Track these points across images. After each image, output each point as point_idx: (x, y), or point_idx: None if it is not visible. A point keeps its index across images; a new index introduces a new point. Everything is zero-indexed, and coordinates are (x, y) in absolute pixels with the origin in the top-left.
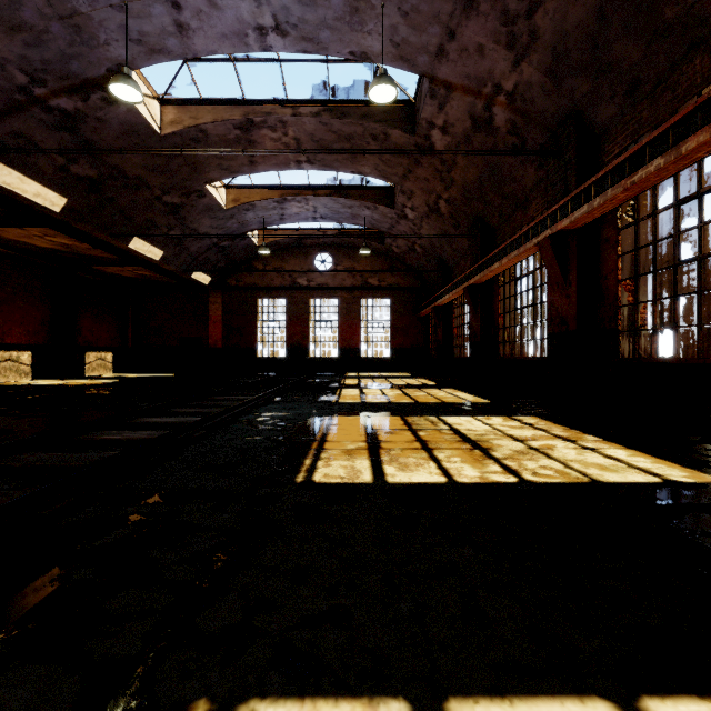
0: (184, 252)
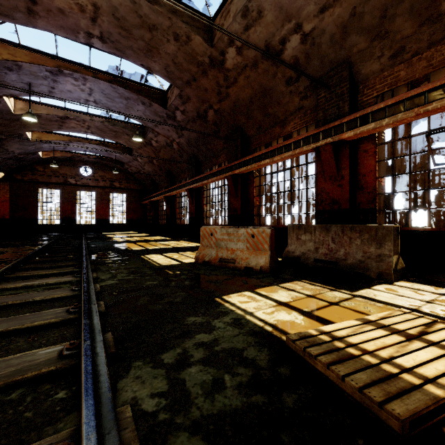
0: None
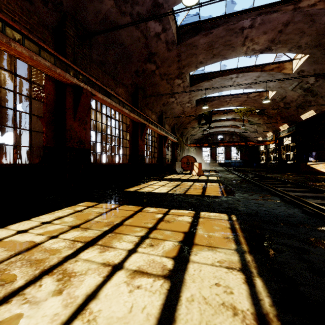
0: None
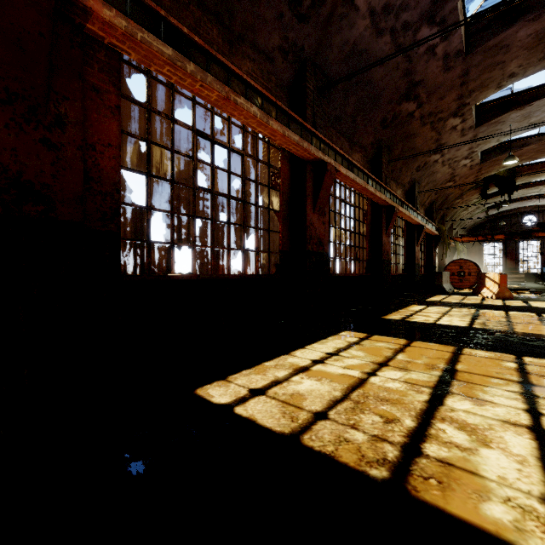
0: None
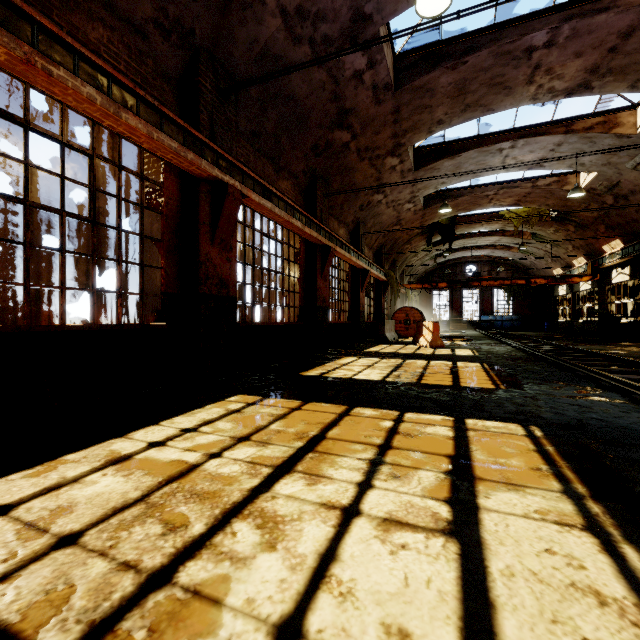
0: None
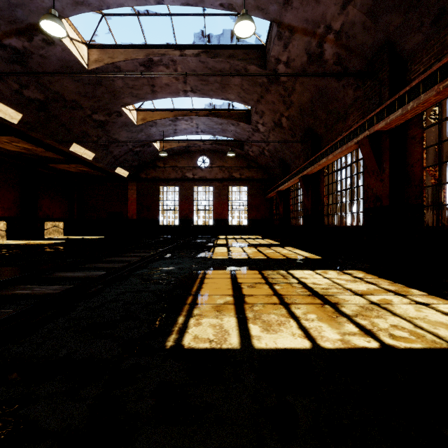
0: (110, 155)
